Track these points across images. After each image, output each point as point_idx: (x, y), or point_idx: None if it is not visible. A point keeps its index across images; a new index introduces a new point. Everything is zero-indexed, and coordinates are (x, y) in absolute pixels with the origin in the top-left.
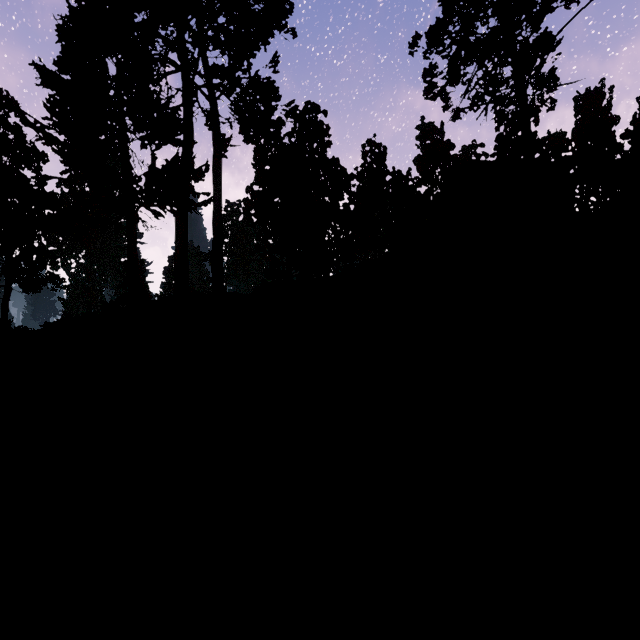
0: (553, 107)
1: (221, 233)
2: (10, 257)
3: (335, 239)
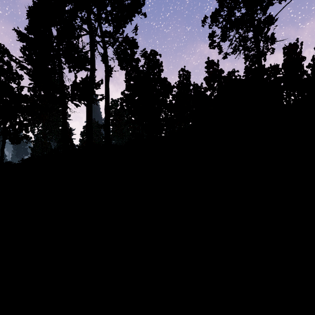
0: (273, 52)
1: (109, 114)
2: (5, 126)
3: (165, 117)
